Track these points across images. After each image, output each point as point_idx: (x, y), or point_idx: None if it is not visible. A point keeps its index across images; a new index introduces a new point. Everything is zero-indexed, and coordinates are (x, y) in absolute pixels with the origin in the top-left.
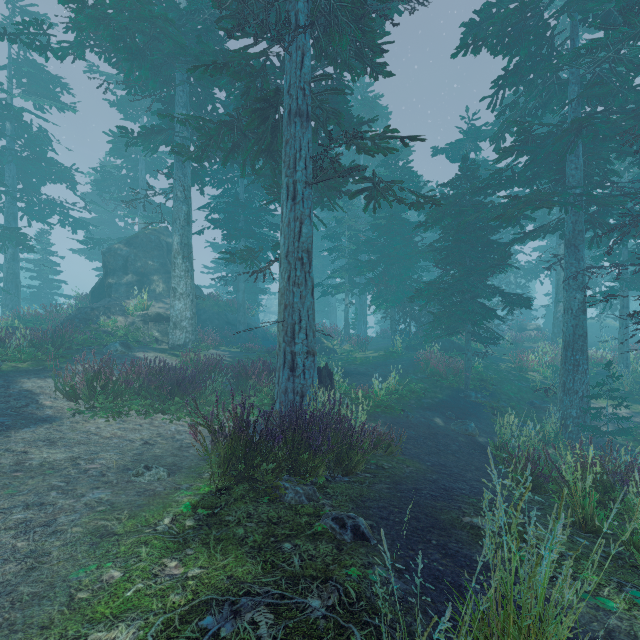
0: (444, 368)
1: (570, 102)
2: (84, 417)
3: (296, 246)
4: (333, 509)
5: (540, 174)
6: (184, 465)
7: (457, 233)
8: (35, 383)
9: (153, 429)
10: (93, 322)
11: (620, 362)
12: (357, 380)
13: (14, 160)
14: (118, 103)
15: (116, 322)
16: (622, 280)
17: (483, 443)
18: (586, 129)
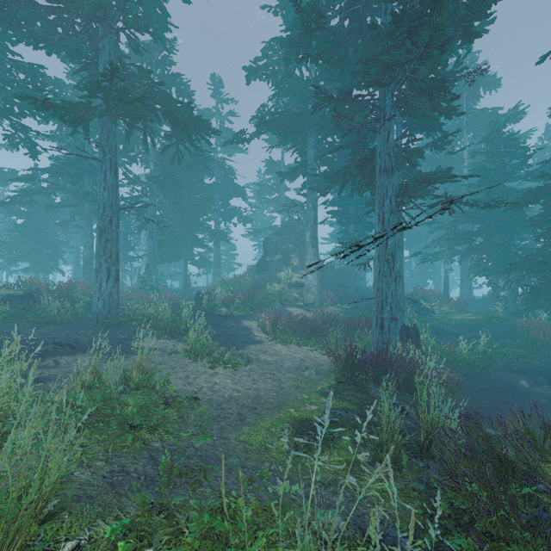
0: (547, 337)
1: None
2: (272, 342)
3: (384, 252)
4: None
5: None
6: (321, 372)
7: None
8: (248, 323)
9: (303, 353)
10: (263, 288)
11: None
12: (448, 339)
13: (219, 190)
14: (269, 139)
15: (275, 288)
16: None
17: None
18: None
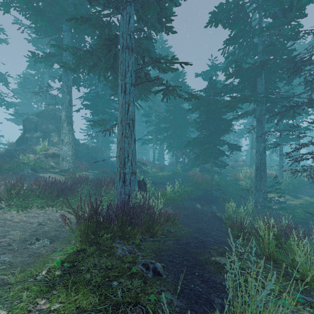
0: (201, 180)
1: (259, 53)
2: (4, 210)
3: (126, 117)
4: (143, 258)
5: (245, 87)
6: (61, 236)
7: (207, 114)
8: None
9: (46, 216)
10: (15, 157)
11: (279, 176)
12: (159, 186)
13: None
14: (32, 41)
15: (29, 157)
16: (280, 138)
17: (219, 216)
18: (266, 66)
